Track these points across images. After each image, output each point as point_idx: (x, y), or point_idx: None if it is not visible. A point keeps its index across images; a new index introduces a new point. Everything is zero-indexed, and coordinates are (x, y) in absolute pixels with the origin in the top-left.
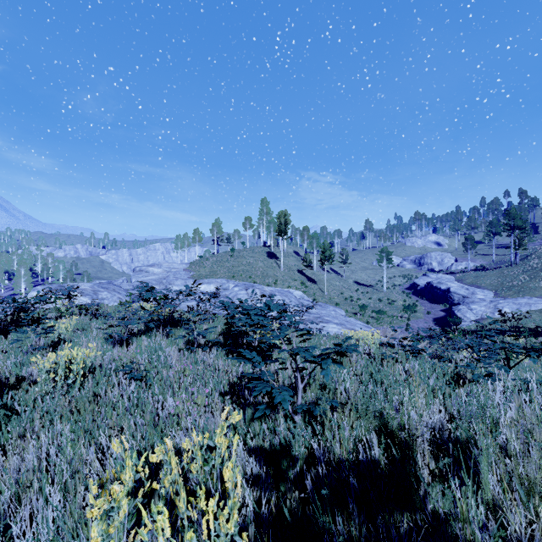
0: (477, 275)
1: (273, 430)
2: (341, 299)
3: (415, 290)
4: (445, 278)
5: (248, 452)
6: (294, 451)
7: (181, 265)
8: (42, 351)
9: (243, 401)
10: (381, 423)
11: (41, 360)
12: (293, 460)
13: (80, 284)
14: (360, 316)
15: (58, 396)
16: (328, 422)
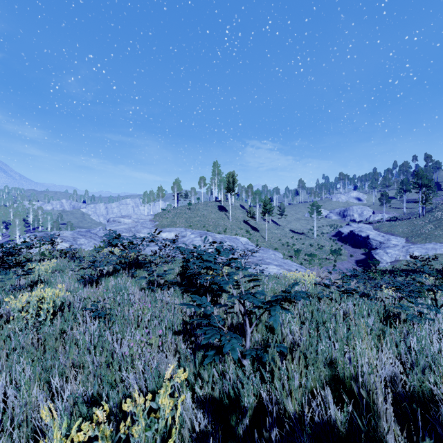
0: (391, 225)
1: (223, 374)
2: (279, 244)
3: (340, 237)
4: (364, 227)
5: (197, 402)
6: (243, 402)
7: (147, 216)
8: (21, 291)
9: (193, 345)
10: (331, 371)
11: (14, 300)
12: (242, 411)
13: (63, 232)
14: (295, 258)
15: (28, 333)
16: (277, 369)
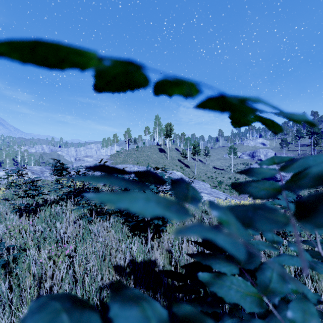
0: None
1: None
2: (205, 177)
3: None
4: None
5: None
6: None
7: (105, 156)
8: None
9: None
10: None
11: None
12: None
13: (34, 167)
14: (218, 188)
15: None
16: None
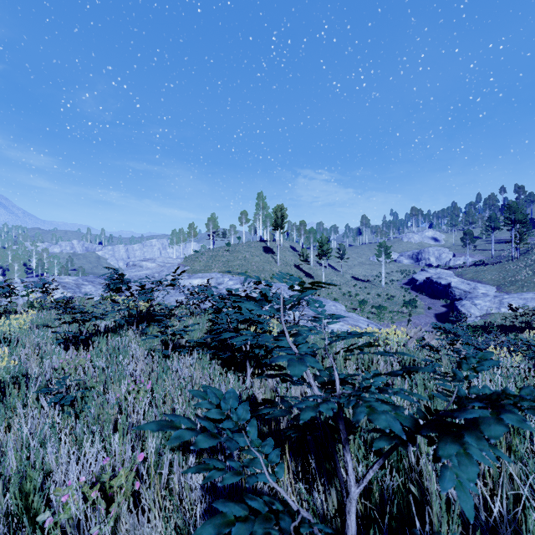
0: (477, 270)
1: None
2: (339, 294)
3: (414, 286)
4: (444, 273)
5: None
6: None
7: (176, 260)
8: None
9: None
10: None
11: None
12: None
13: (64, 278)
14: (359, 311)
15: None
16: None
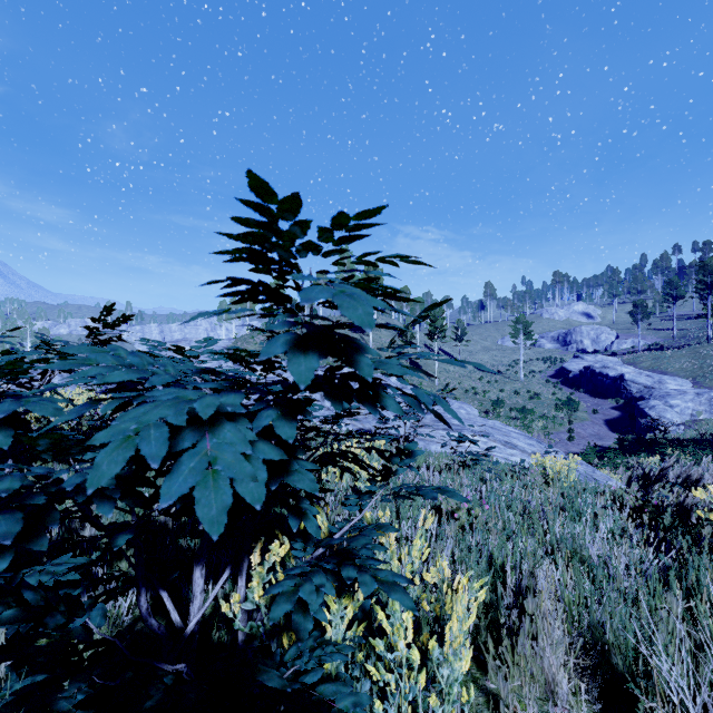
0: (656, 356)
1: None
2: (460, 391)
3: (565, 379)
4: (607, 361)
5: None
6: None
7: (222, 341)
8: None
9: None
10: None
11: None
12: None
13: None
14: (492, 417)
15: None
16: None
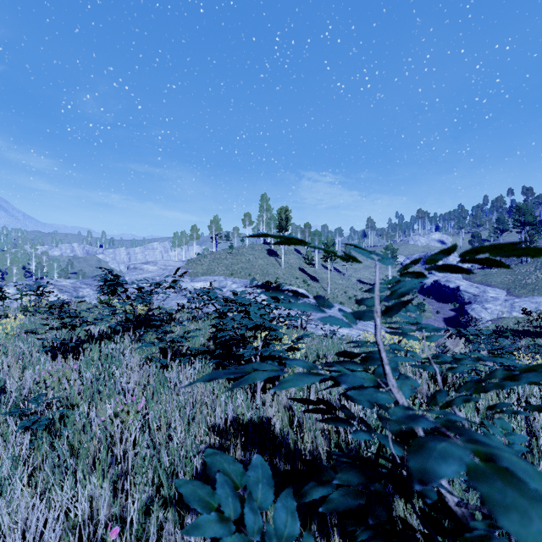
0: (485, 273)
1: None
2: (345, 298)
3: (421, 289)
4: (451, 276)
5: None
6: None
7: (178, 263)
8: None
9: None
10: None
11: None
12: None
13: (61, 281)
14: None
15: None
16: None
